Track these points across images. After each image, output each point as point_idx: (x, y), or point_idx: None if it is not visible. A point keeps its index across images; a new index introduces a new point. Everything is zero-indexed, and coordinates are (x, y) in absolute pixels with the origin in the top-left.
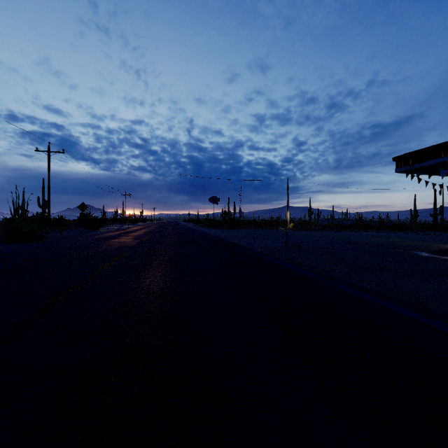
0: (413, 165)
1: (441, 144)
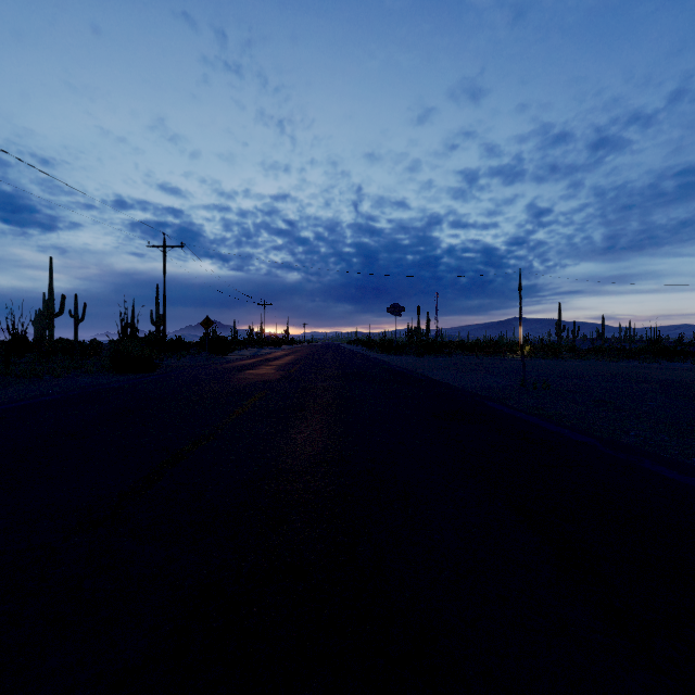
0: None
1: None
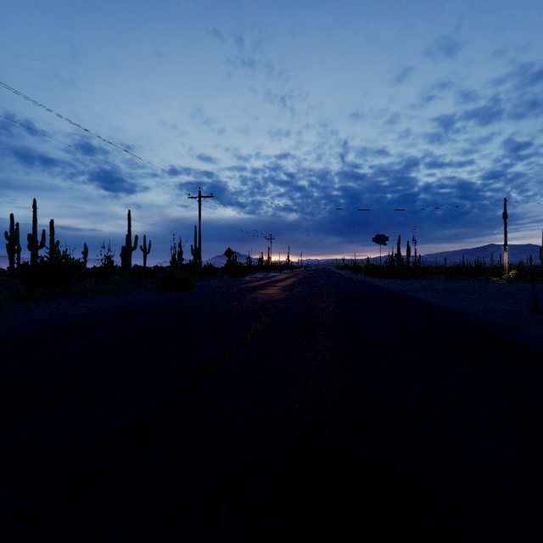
0: None
1: None
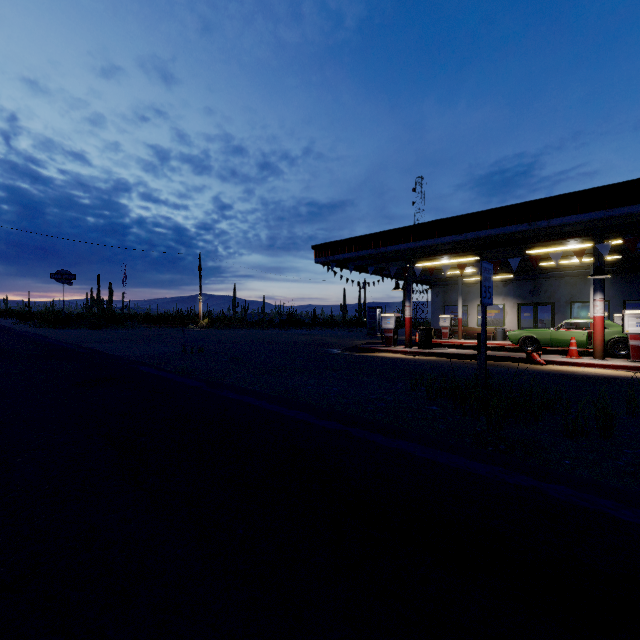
0: (329, 257)
1: (349, 239)
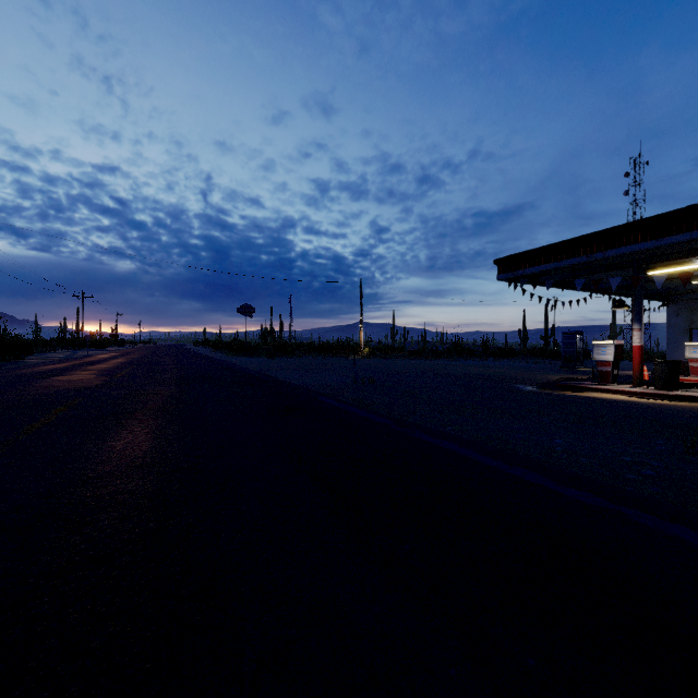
0: (516, 272)
1: (546, 247)
